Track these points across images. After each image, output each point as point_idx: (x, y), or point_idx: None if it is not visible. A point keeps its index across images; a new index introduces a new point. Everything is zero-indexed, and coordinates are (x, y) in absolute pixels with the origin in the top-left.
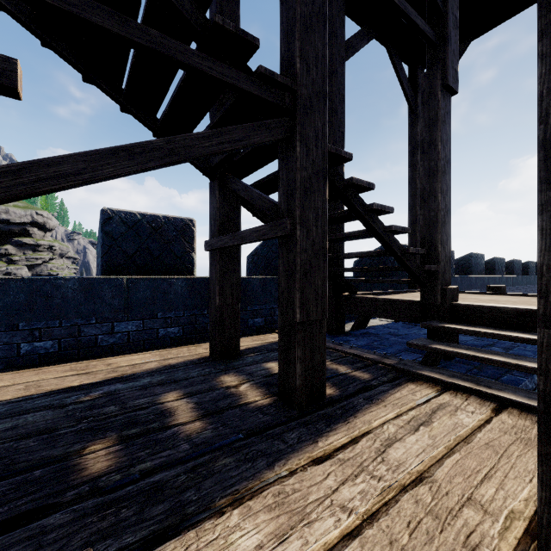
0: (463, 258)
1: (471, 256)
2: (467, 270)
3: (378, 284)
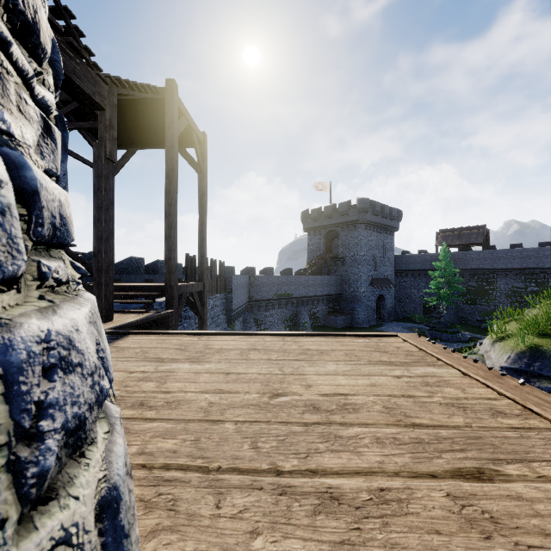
0: (154, 263)
1: (158, 262)
2: (156, 271)
3: (83, 279)
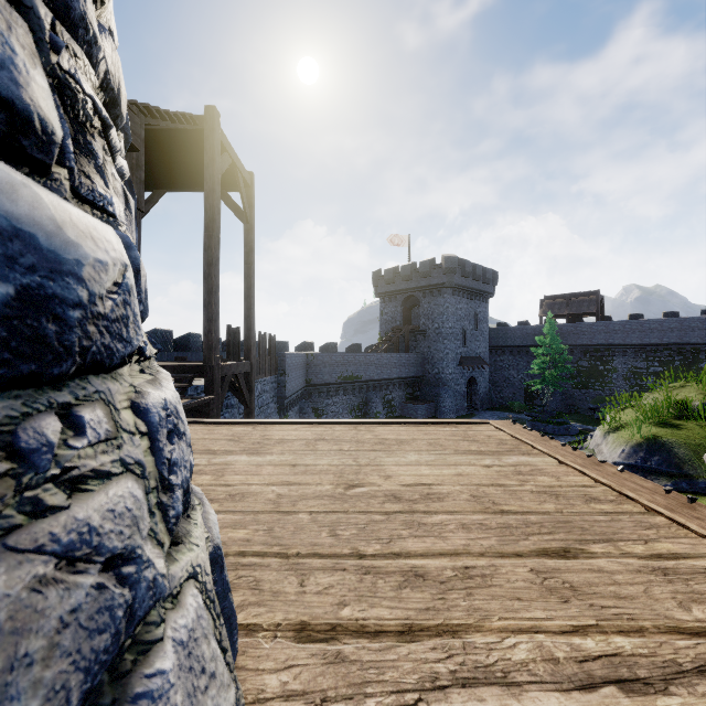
0: (184, 337)
1: (190, 336)
2: (187, 347)
3: None
